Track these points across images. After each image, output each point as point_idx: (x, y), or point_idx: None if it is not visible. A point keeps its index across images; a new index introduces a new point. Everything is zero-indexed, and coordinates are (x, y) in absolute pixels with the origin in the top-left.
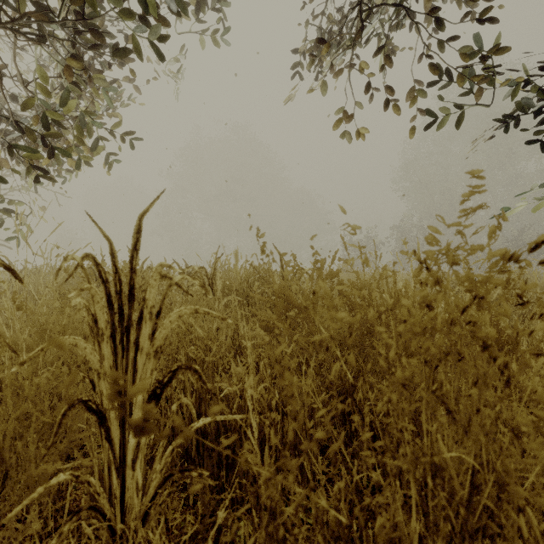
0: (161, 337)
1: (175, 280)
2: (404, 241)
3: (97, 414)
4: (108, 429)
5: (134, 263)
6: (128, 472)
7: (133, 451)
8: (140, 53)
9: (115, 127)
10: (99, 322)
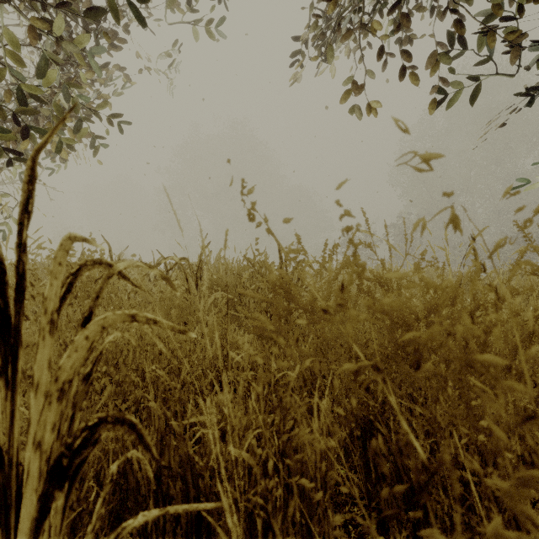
0: (70, 364)
1: (117, 269)
2: (506, 193)
3: None
4: None
5: (24, 234)
6: None
7: None
8: (115, 9)
9: (96, 107)
10: None
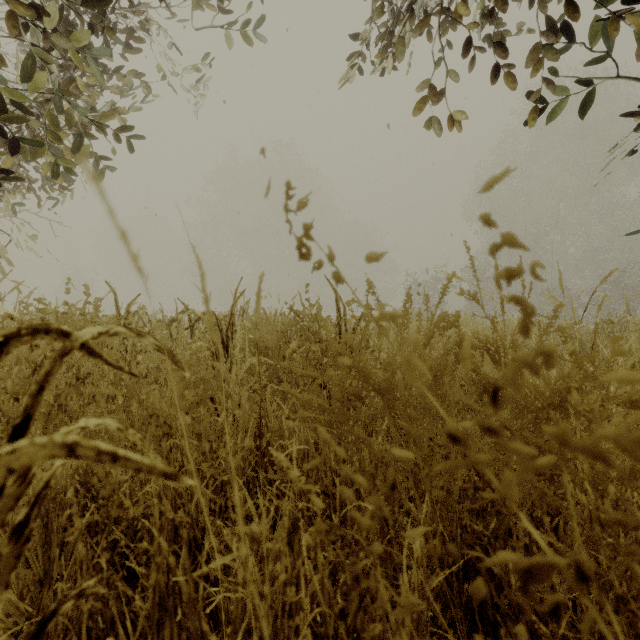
0: None
1: (79, 339)
2: None
3: None
4: None
5: None
6: None
7: None
8: None
9: (104, 118)
10: None
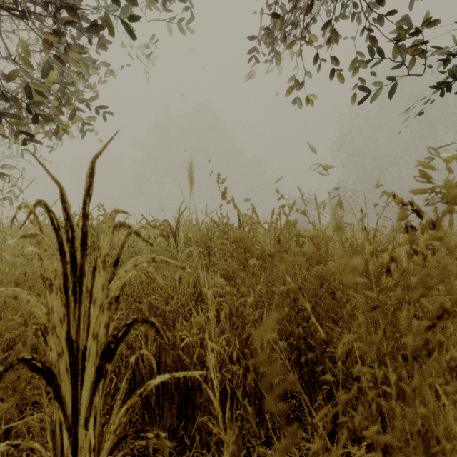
0: (115, 287)
1: (134, 229)
2: (376, 185)
3: (43, 372)
4: (57, 387)
5: (87, 208)
6: (81, 431)
7: (85, 409)
8: (110, 26)
9: (91, 98)
10: (46, 272)
